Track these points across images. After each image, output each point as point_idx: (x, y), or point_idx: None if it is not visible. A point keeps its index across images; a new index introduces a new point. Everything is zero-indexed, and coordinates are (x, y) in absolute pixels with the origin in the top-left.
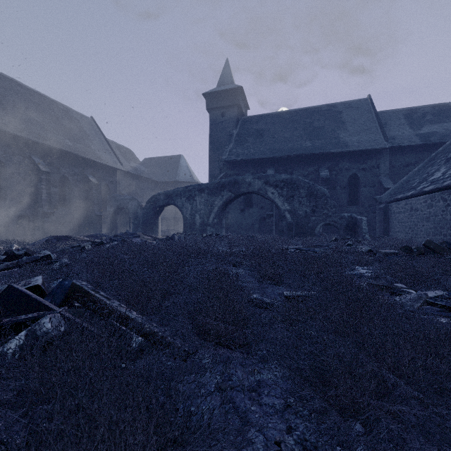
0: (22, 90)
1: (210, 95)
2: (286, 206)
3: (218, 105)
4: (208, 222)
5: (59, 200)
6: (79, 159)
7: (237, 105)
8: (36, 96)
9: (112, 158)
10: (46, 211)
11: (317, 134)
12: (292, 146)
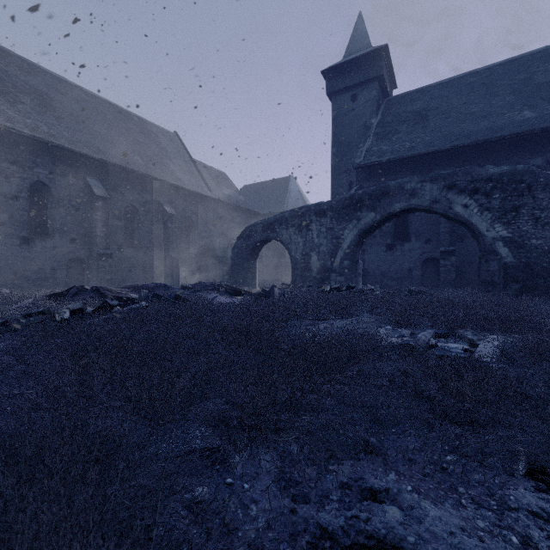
0: (86, 98)
1: (333, 71)
2: (499, 231)
3: (346, 84)
4: (332, 266)
5: (126, 238)
6: (151, 182)
7: (378, 77)
8: (104, 105)
9: (197, 181)
10: (101, 252)
11: (547, 95)
12: (490, 125)
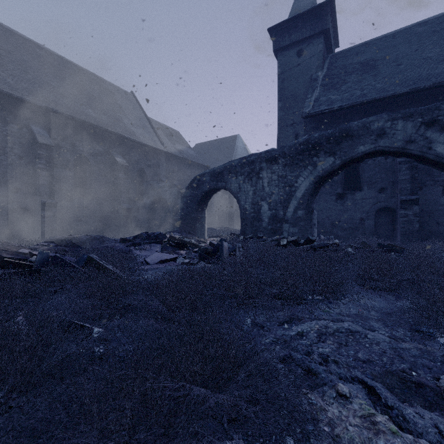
0: (40, 52)
1: (279, 28)
2: None
3: (292, 39)
4: (284, 216)
5: (76, 188)
6: (103, 134)
7: (324, 32)
8: (59, 61)
9: (151, 136)
10: (44, 201)
11: None
12: None
